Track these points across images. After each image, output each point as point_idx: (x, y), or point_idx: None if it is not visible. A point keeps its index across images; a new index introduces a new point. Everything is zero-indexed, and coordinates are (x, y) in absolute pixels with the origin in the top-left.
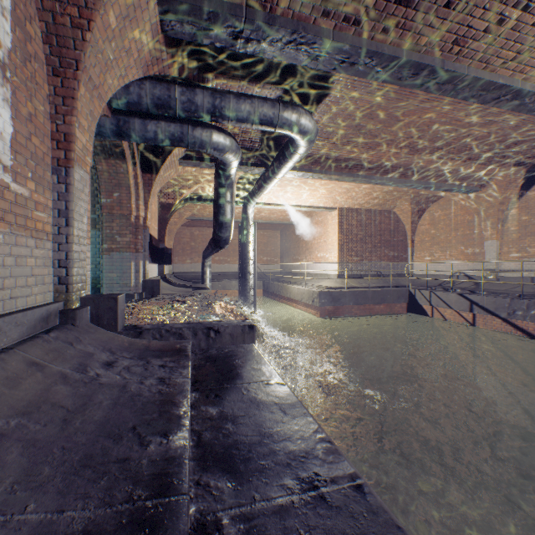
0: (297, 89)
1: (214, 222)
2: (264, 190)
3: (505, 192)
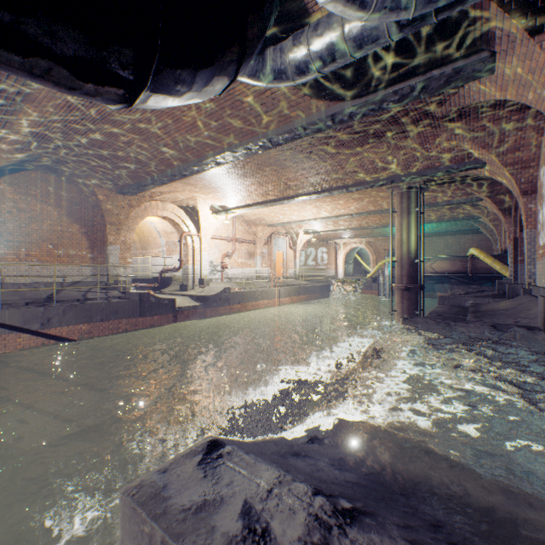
0: None
1: None
2: None
3: None
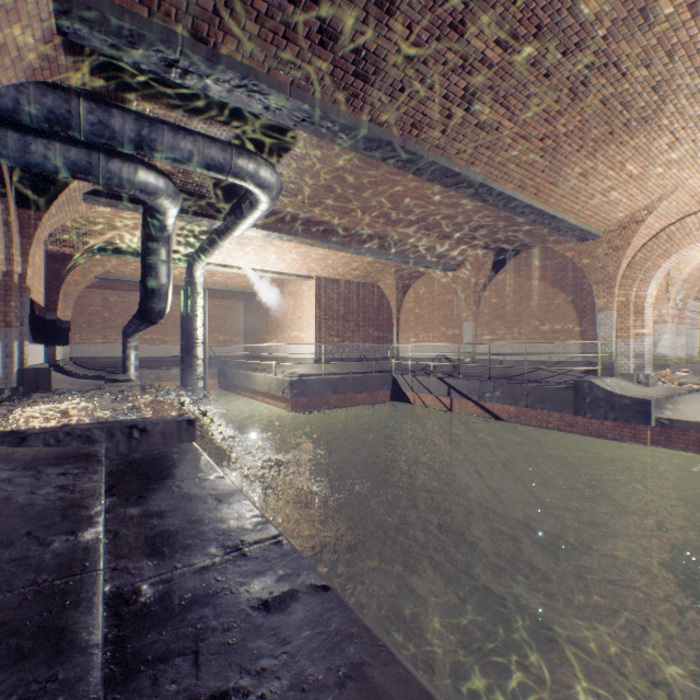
0: (254, 134)
1: (142, 288)
2: (217, 248)
3: (479, 274)
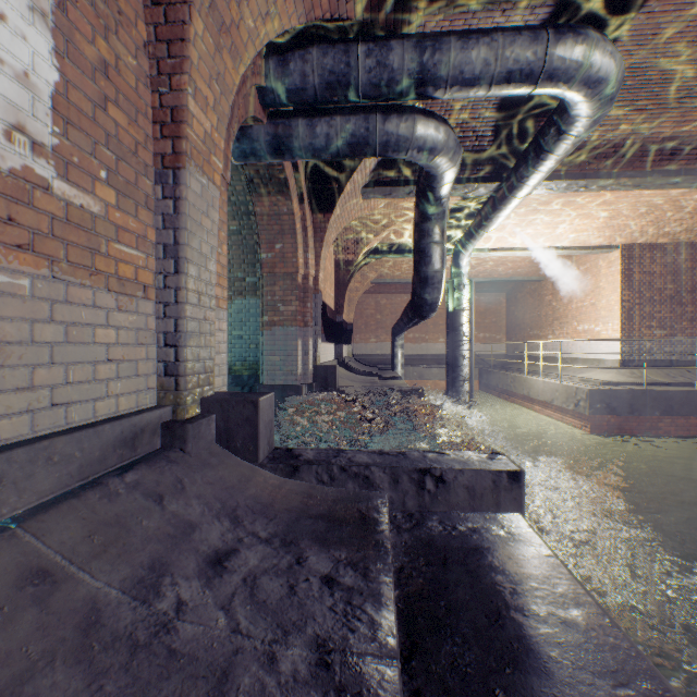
0: None
1: (413, 278)
2: (491, 223)
3: None
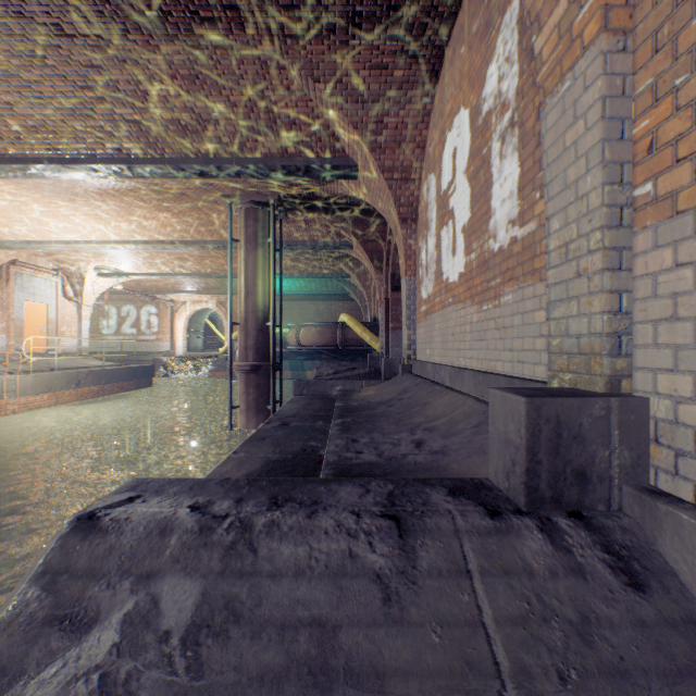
0: None
1: None
2: None
3: None
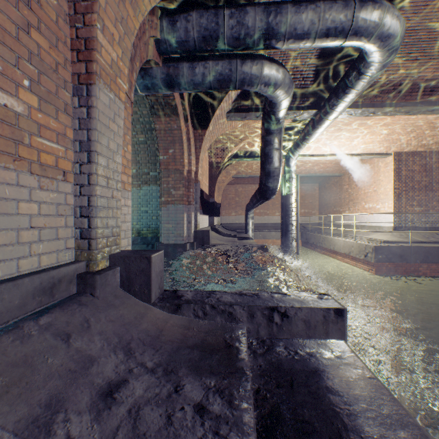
0: None
1: (260, 172)
2: (311, 137)
3: None
